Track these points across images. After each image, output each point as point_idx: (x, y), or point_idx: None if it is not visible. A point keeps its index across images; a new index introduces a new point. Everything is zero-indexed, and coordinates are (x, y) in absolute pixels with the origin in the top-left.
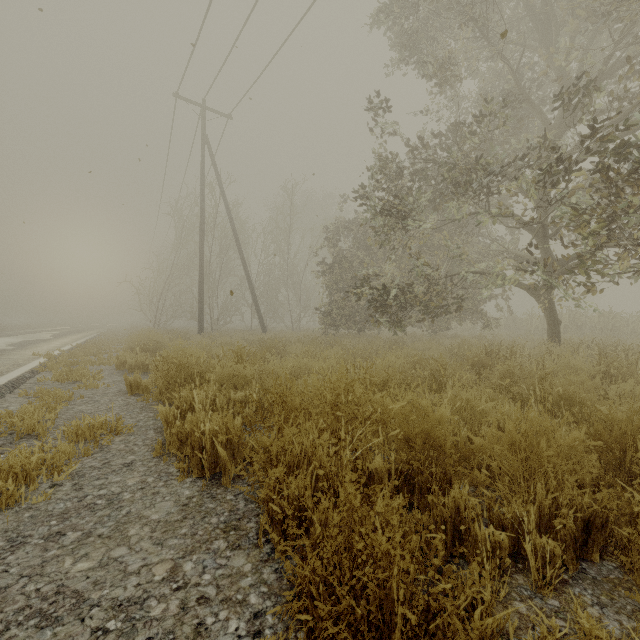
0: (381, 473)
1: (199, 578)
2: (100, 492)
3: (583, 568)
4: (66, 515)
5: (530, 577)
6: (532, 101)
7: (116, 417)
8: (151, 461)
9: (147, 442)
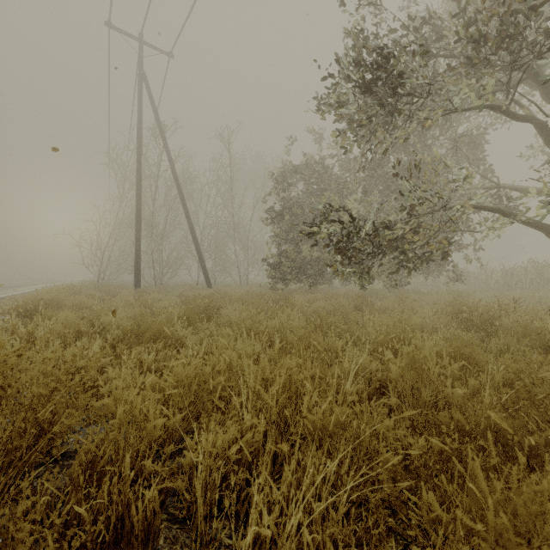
0: None
1: None
2: None
3: None
4: None
5: None
6: None
7: None
8: None
9: None
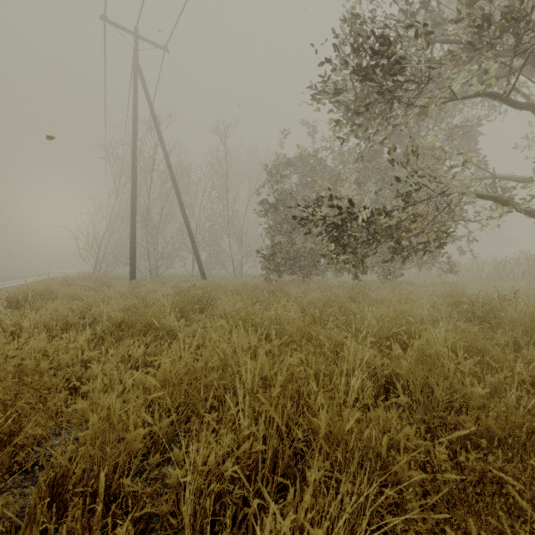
0: None
1: None
2: None
3: None
4: None
5: None
6: None
7: None
8: None
9: None
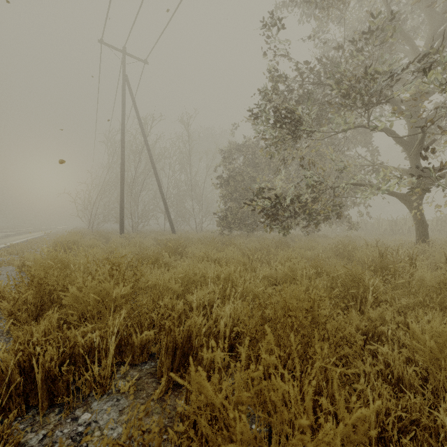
0: None
1: None
2: None
3: None
4: None
5: None
6: (403, 31)
7: None
8: None
9: None
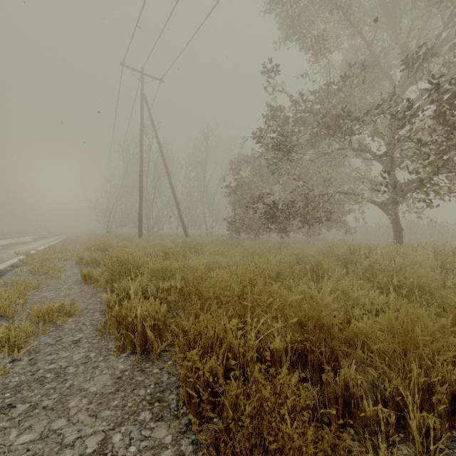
0: (280, 352)
1: (125, 450)
2: (50, 366)
3: (454, 436)
4: (19, 388)
5: (412, 447)
6: (382, 67)
7: (70, 302)
8: (95, 338)
9: (93, 322)
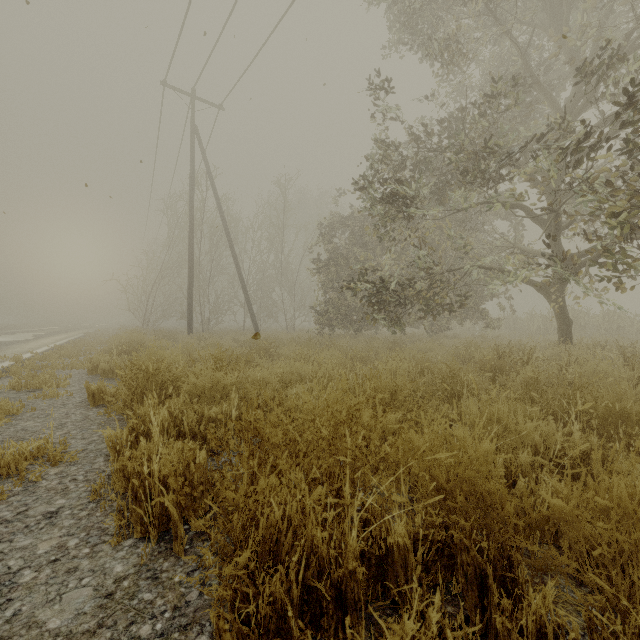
0: (405, 549)
1: None
2: None
3: None
4: None
5: None
6: (542, 85)
7: (59, 440)
8: (85, 508)
9: (90, 476)
